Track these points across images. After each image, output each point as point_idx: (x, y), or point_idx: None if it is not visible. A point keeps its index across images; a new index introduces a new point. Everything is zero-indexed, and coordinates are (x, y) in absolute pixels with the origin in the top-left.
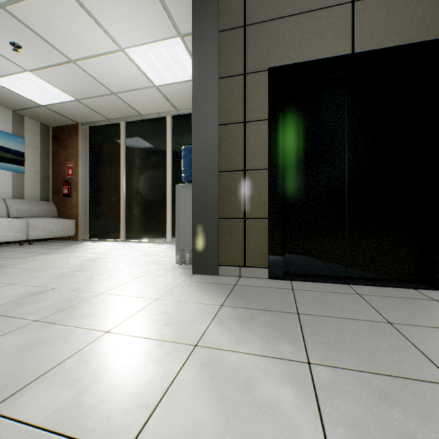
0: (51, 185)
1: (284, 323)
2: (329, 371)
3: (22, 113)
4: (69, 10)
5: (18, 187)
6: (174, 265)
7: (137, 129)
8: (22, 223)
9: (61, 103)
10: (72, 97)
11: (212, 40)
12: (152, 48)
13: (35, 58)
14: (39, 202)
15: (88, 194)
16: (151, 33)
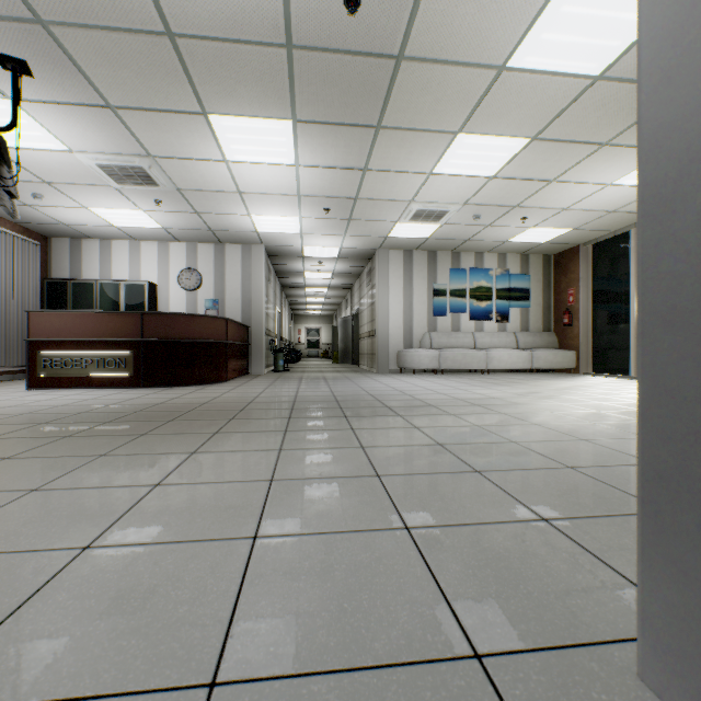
0: (551, 315)
1: None
2: None
3: (526, 253)
4: (558, 188)
5: (524, 321)
6: None
7: None
8: (527, 354)
9: (559, 236)
10: (568, 229)
11: None
12: None
13: (536, 219)
14: (540, 333)
15: (589, 322)
16: (635, 164)
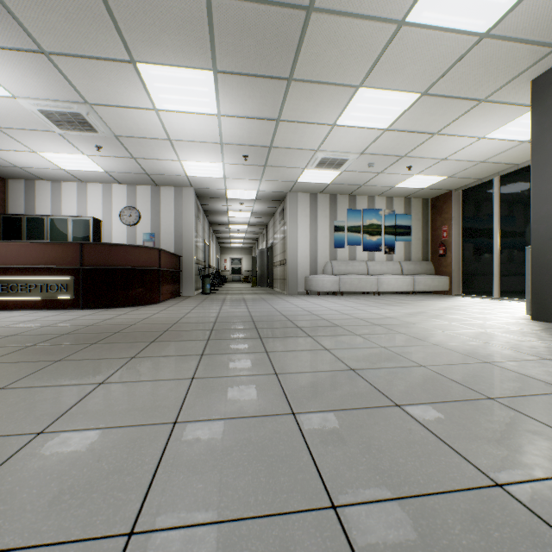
0: (429, 248)
1: (551, 337)
2: (536, 343)
3: (409, 197)
4: (439, 140)
5: (407, 252)
6: (522, 315)
7: (512, 180)
8: (410, 279)
9: (436, 183)
10: (444, 177)
11: (549, 128)
12: (510, 125)
13: (419, 168)
14: (420, 262)
15: (460, 253)
16: (505, 120)
